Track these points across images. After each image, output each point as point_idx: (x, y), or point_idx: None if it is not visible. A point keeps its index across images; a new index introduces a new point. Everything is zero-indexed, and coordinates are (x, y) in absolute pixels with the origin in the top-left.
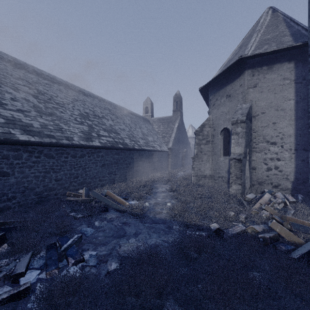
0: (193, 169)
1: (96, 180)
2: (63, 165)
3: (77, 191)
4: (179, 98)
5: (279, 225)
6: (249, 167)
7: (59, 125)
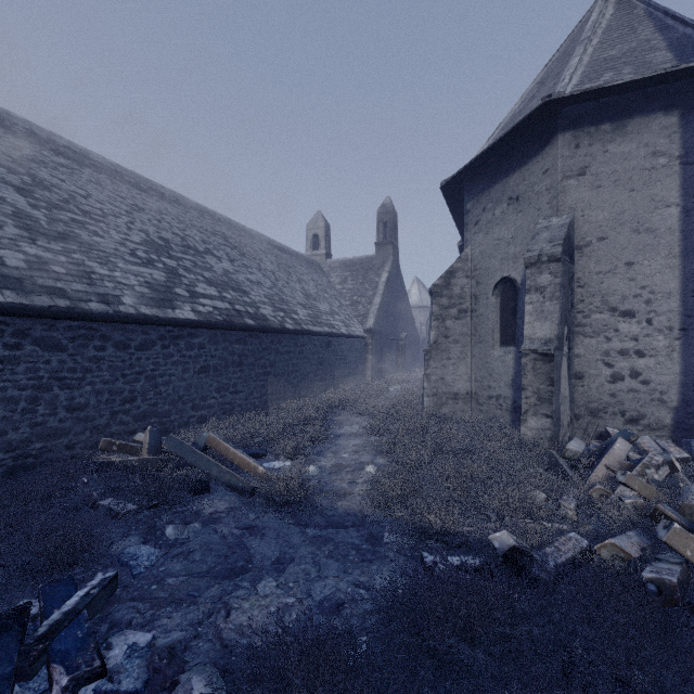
0: (427, 378)
1: (185, 407)
2: (92, 369)
3: (131, 435)
4: (391, 215)
5: (693, 540)
6: (568, 373)
7: (84, 264)
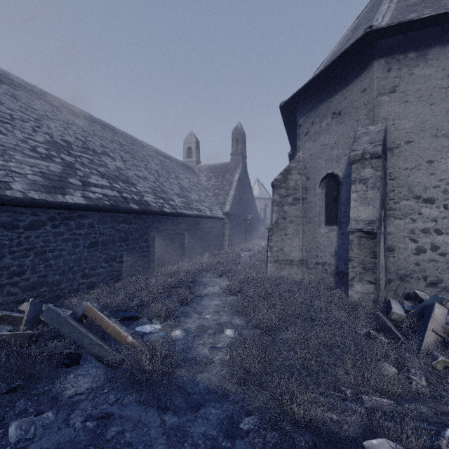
0: (270, 249)
1: (75, 276)
2: None
3: (20, 304)
4: (241, 134)
5: None
6: (384, 247)
7: None
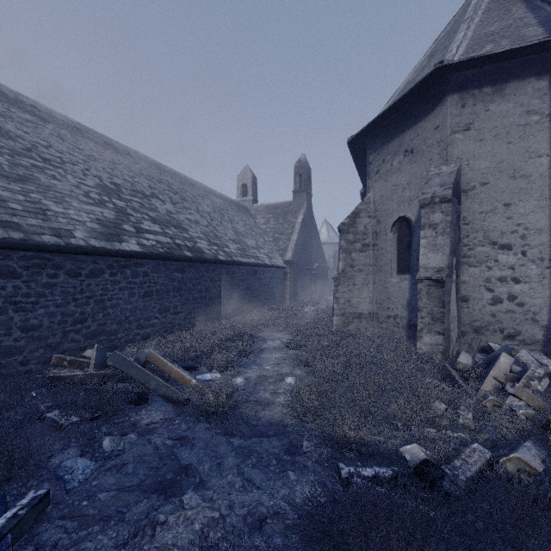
0: (336, 301)
1: (131, 326)
2: (45, 294)
3: (82, 352)
4: (305, 168)
5: None
6: (456, 296)
7: (40, 202)
